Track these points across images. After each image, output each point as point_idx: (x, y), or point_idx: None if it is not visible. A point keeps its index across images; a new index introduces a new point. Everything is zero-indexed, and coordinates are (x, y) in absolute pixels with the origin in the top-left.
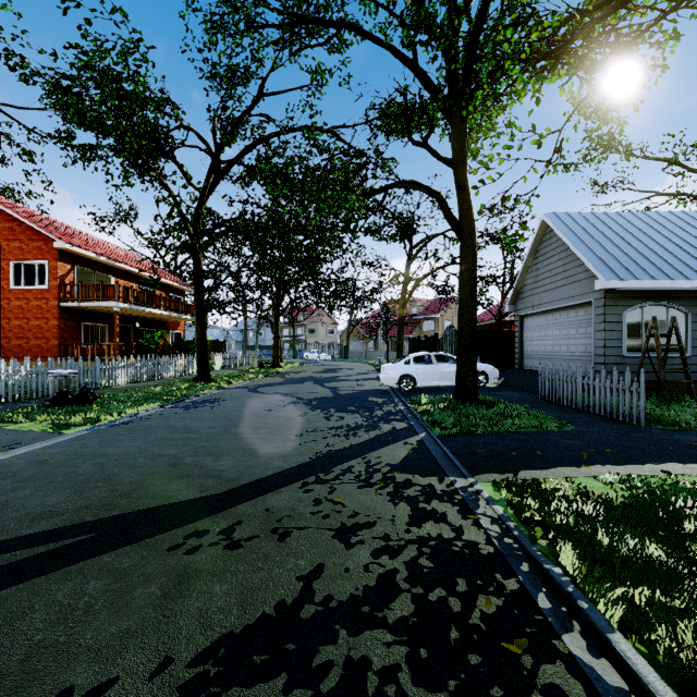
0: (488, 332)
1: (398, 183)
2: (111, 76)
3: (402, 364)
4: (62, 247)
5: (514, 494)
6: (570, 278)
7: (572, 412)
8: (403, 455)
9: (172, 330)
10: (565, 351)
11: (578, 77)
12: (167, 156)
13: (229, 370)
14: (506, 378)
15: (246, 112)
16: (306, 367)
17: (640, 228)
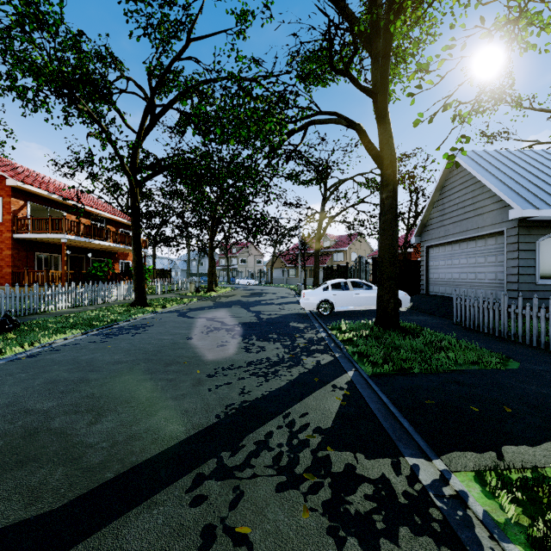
0: None
1: (318, 114)
2: None
3: (321, 290)
4: (14, 185)
5: (524, 509)
6: (478, 209)
7: (500, 341)
8: (335, 410)
9: (122, 260)
10: (473, 278)
11: None
12: (104, 99)
13: (168, 294)
14: (415, 303)
15: (176, 57)
16: (236, 291)
17: (544, 163)
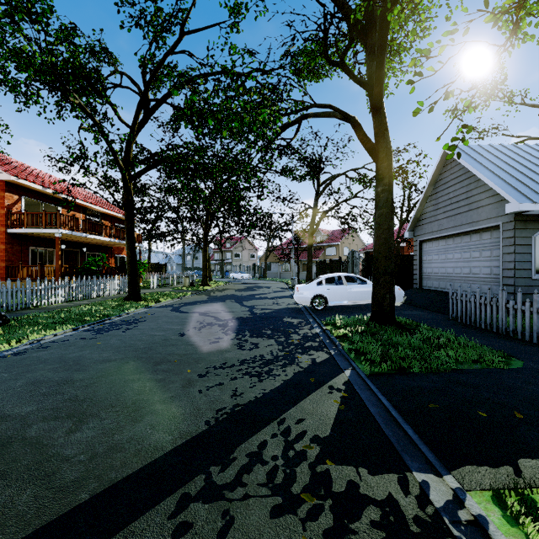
0: None
1: (313, 106)
2: None
3: (314, 285)
4: (8, 179)
5: None
6: (473, 204)
7: (499, 338)
8: (333, 415)
9: (117, 254)
10: (467, 272)
11: None
12: (98, 93)
13: (163, 289)
14: (409, 297)
15: (170, 51)
16: (230, 285)
17: (538, 157)
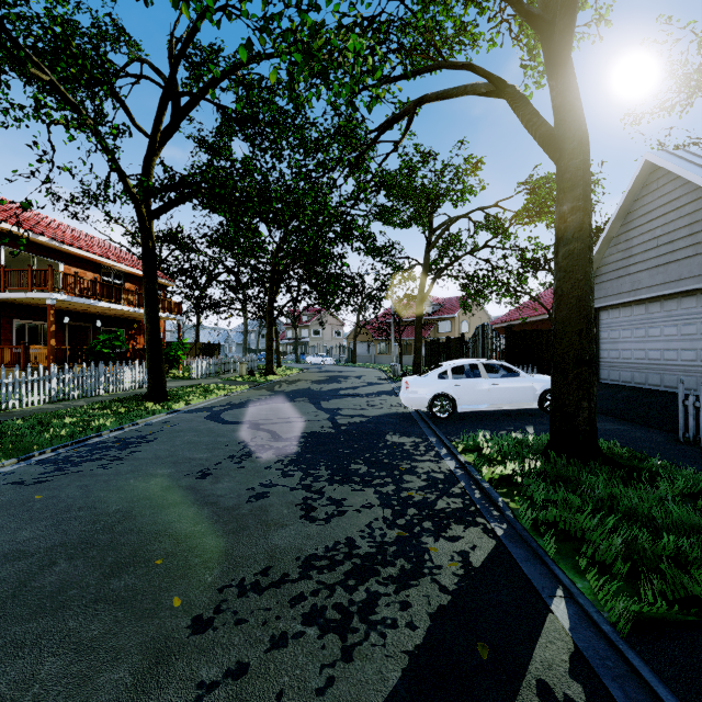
0: (541, 332)
1: (440, 65)
2: None
3: (435, 378)
4: None
5: None
6: None
7: None
8: None
9: None
10: (691, 358)
11: None
12: (98, 82)
13: (209, 379)
14: None
15: (205, 10)
16: (306, 374)
17: None
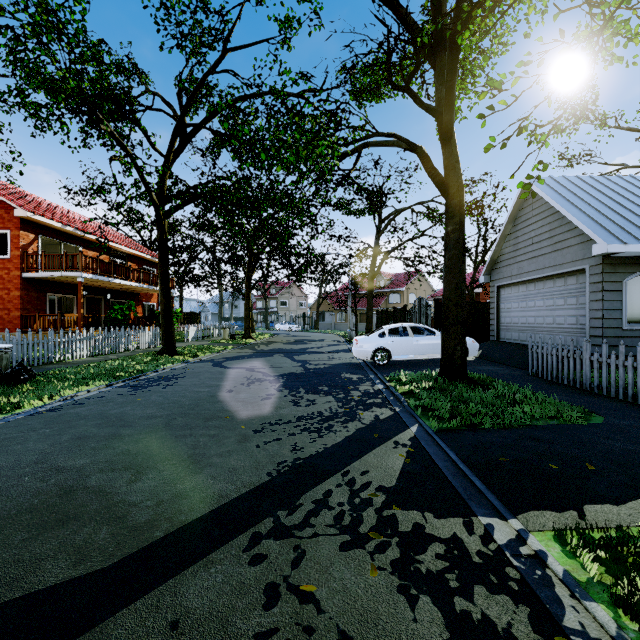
0: None
1: (375, 135)
2: (46, 5)
3: (376, 336)
4: (24, 216)
5: (607, 568)
6: (557, 244)
7: (581, 394)
8: (398, 468)
9: (145, 302)
10: (551, 322)
11: (589, 4)
12: (128, 117)
13: (199, 342)
14: (484, 351)
15: (211, 70)
16: (277, 338)
17: (632, 191)
